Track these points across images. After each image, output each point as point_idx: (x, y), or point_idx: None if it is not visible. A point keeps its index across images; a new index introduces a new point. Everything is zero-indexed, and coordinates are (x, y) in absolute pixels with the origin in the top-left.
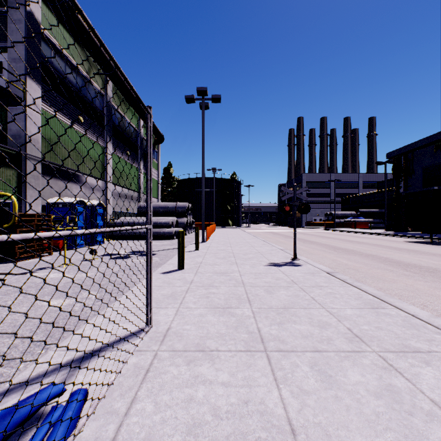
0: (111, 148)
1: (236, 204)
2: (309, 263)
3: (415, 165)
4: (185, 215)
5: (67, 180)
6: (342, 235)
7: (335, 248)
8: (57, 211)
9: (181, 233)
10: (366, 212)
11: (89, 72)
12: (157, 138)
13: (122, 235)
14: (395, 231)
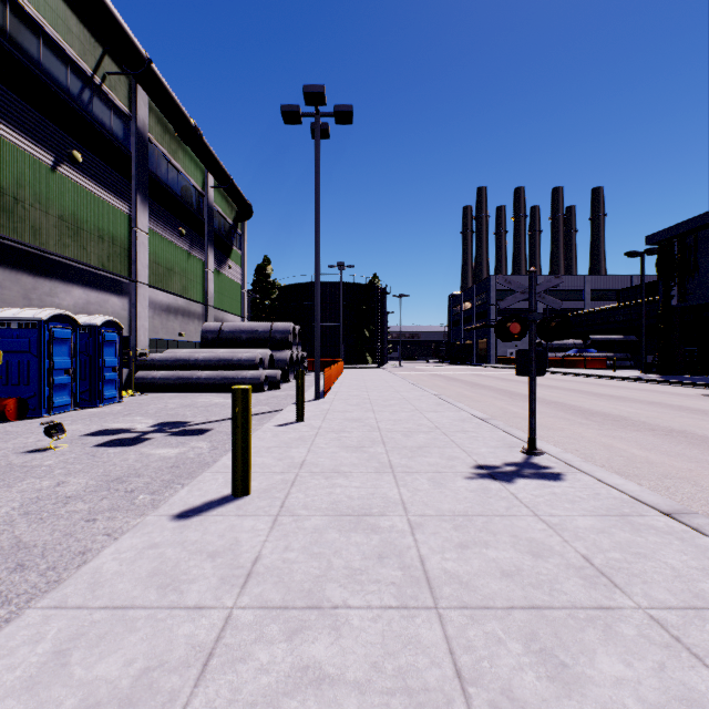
0: (146, 219)
1: (379, 327)
2: (577, 468)
3: (700, 257)
4: (288, 345)
5: (43, 276)
6: (570, 381)
7: (582, 412)
8: (8, 336)
9: (240, 395)
10: (601, 341)
11: (97, 68)
12: (240, 210)
13: (164, 383)
14: (662, 375)
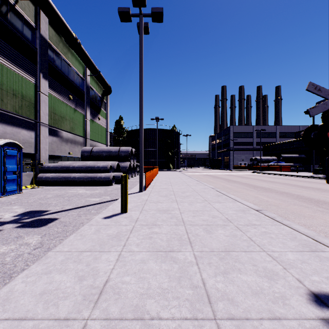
0: (46, 87)
1: (176, 151)
2: None
3: None
4: (128, 159)
5: None
6: (279, 178)
7: (309, 200)
8: None
9: None
10: (288, 157)
11: None
12: (104, 89)
13: (54, 180)
14: (325, 175)
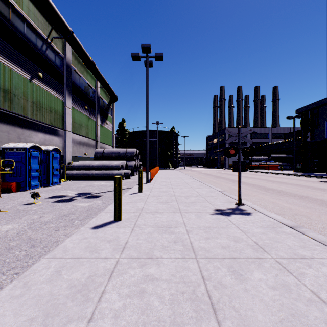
0: (70, 102)
1: (175, 151)
2: (257, 210)
3: (320, 119)
4: (134, 159)
5: (26, 128)
6: (261, 175)
7: (264, 188)
8: (12, 155)
9: (117, 179)
10: (276, 157)
11: (49, 35)
12: (112, 98)
13: (78, 176)
14: (303, 172)
